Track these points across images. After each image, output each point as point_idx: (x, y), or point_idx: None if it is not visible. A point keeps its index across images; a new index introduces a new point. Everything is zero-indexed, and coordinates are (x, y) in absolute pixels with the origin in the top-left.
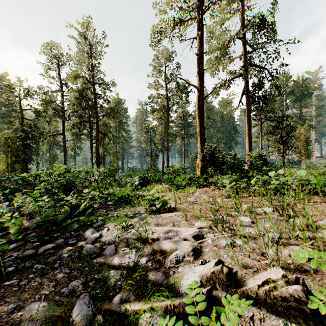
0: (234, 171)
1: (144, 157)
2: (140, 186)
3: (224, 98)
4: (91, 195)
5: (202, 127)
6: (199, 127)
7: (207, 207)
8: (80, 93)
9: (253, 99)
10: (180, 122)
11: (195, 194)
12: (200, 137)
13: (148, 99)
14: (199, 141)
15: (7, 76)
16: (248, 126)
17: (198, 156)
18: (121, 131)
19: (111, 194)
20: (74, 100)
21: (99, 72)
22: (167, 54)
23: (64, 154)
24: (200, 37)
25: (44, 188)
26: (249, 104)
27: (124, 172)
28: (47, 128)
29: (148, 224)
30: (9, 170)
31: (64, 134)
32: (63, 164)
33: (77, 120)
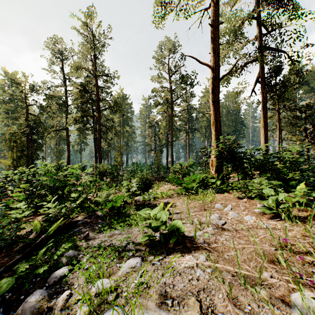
0: (262, 171)
1: (148, 152)
2: (140, 191)
3: (235, 87)
4: (74, 204)
5: (217, 116)
6: (213, 116)
7: (260, 252)
8: (81, 86)
9: (270, 86)
10: (184, 116)
11: (216, 206)
12: (215, 128)
13: (152, 92)
14: (213, 133)
15: (17, 74)
16: (264, 117)
17: (213, 151)
18: (125, 126)
19: (101, 204)
20: (75, 93)
21: (103, 67)
22: (172, 45)
23: (68, 149)
24: (216, 3)
25: (25, 191)
26: (265, 92)
27: (128, 167)
28: (51, 123)
29: (146, 292)
30: (15, 166)
31: (67, 129)
32: (67, 160)
33: (78, 114)
